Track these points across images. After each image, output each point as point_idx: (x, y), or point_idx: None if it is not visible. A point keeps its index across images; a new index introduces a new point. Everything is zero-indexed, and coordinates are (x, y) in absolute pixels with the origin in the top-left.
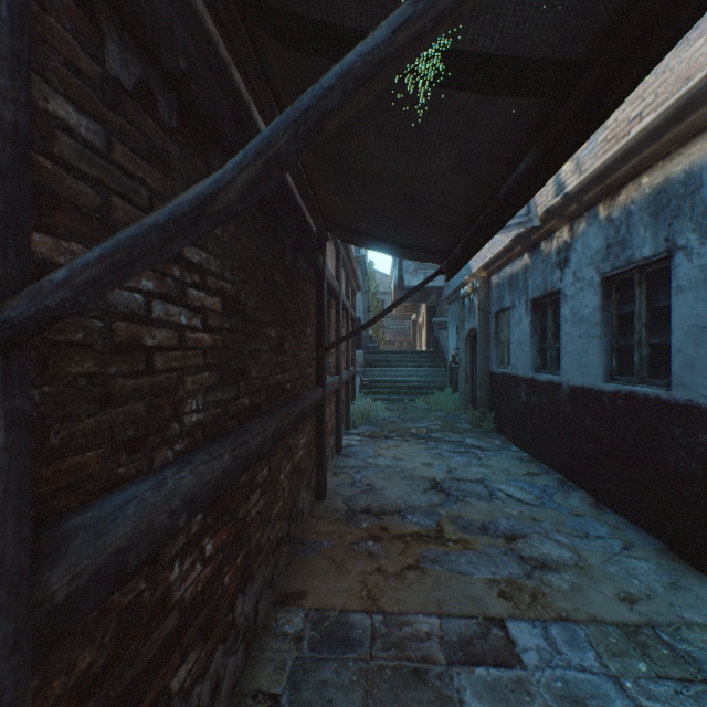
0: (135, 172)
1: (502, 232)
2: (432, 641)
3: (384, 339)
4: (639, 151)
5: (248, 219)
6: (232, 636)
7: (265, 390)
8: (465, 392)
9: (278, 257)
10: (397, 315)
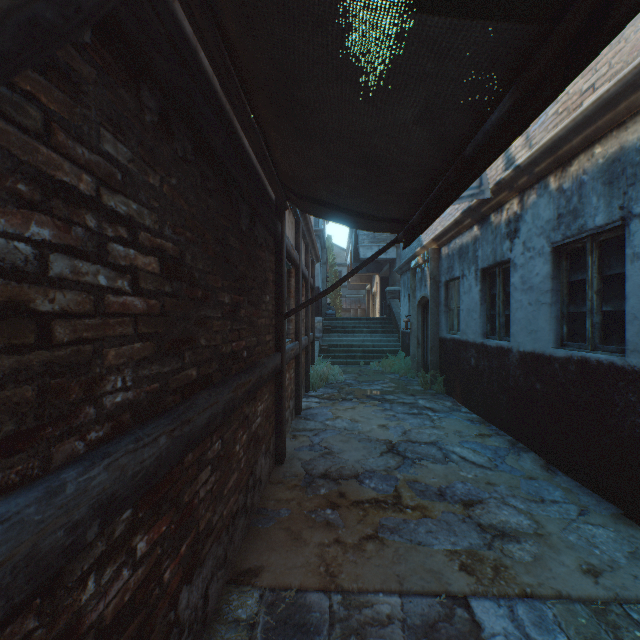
0: (17, 82)
1: (455, 203)
2: (394, 626)
3: (341, 307)
4: (592, 121)
5: (195, 174)
6: (174, 637)
7: (217, 359)
8: (417, 356)
9: (233, 221)
10: (352, 285)
